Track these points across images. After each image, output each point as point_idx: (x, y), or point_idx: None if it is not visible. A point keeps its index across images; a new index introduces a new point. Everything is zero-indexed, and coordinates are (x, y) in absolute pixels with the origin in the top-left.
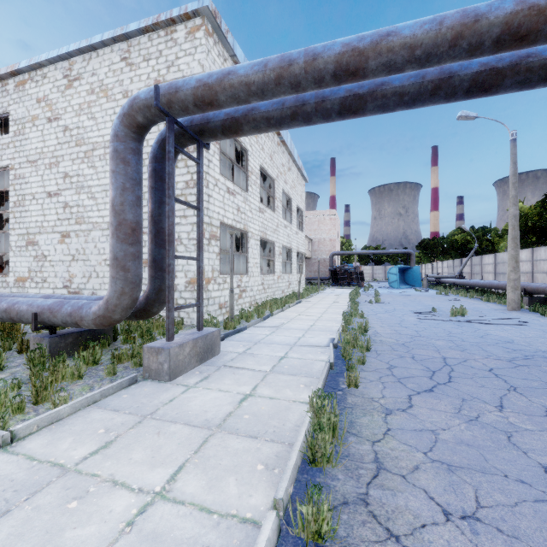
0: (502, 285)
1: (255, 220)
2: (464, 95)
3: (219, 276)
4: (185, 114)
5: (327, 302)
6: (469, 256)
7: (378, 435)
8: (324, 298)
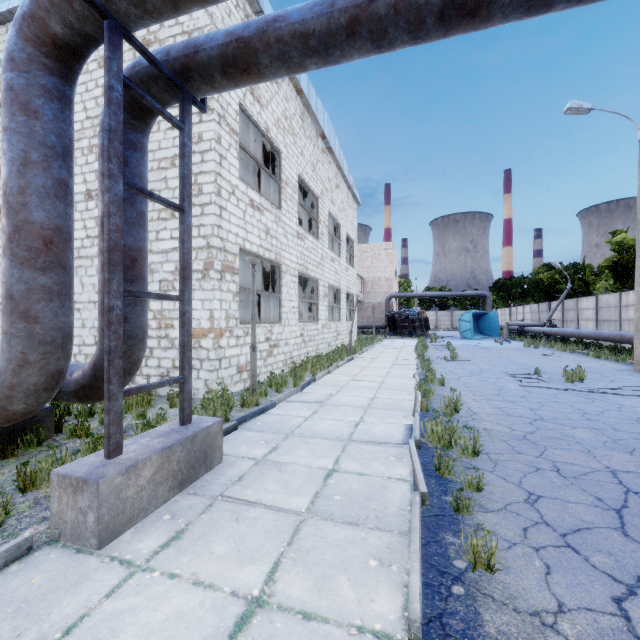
0: (616, 336)
1: (291, 248)
2: None
3: (237, 326)
4: (142, 16)
5: (388, 358)
6: (560, 299)
7: None
8: (382, 353)
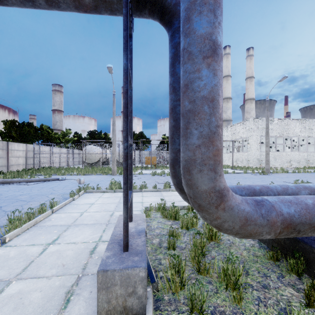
0: None
1: None
2: None
3: None
4: (116, 10)
5: None
6: None
7: None
8: None
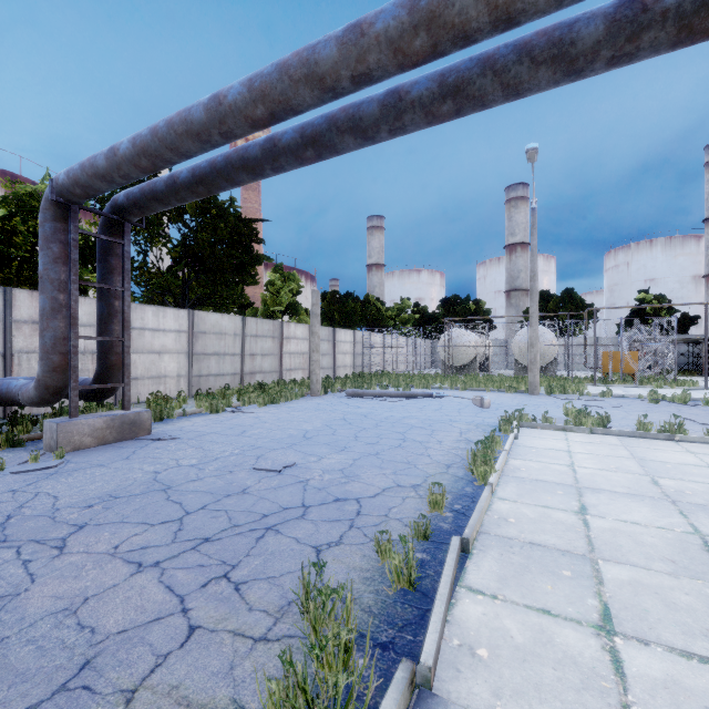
0: None
1: None
2: (284, 118)
3: None
4: None
5: None
6: None
7: (439, 474)
8: None
